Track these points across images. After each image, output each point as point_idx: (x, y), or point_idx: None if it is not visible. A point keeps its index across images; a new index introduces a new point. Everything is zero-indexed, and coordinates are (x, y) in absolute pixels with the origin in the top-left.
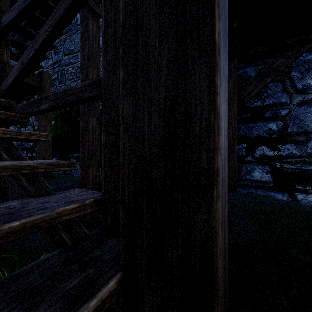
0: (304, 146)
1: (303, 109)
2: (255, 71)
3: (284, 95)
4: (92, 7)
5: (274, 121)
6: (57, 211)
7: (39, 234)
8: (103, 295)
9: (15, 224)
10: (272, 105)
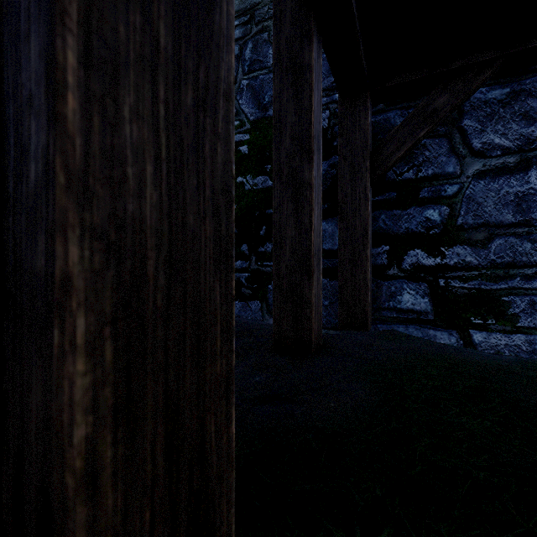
0: (484, 249)
1: (483, 185)
2: (404, 118)
3: (452, 161)
4: None
5: (435, 206)
6: None
7: None
8: None
9: None
10: (432, 177)
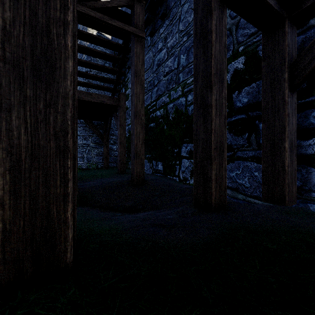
0: None
1: None
2: None
3: None
4: (135, 34)
5: None
6: None
7: (86, 208)
8: None
9: None
10: None
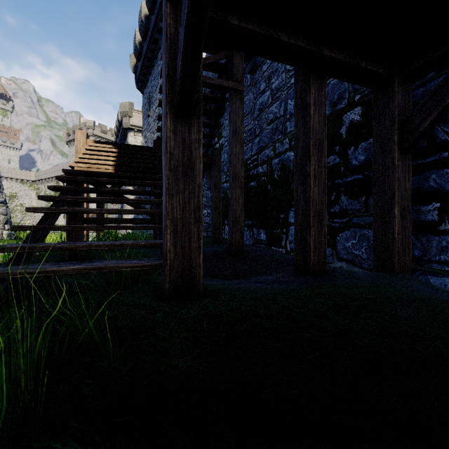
0: None
1: None
2: None
3: None
4: (234, 88)
5: None
6: (156, 243)
7: None
8: (153, 263)
9: (143, 243)
10: None
